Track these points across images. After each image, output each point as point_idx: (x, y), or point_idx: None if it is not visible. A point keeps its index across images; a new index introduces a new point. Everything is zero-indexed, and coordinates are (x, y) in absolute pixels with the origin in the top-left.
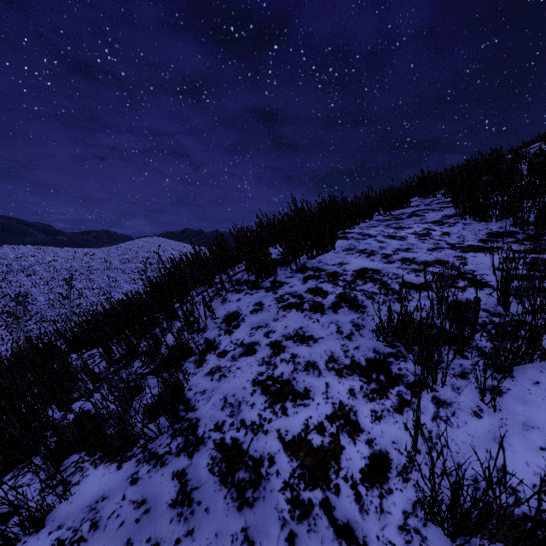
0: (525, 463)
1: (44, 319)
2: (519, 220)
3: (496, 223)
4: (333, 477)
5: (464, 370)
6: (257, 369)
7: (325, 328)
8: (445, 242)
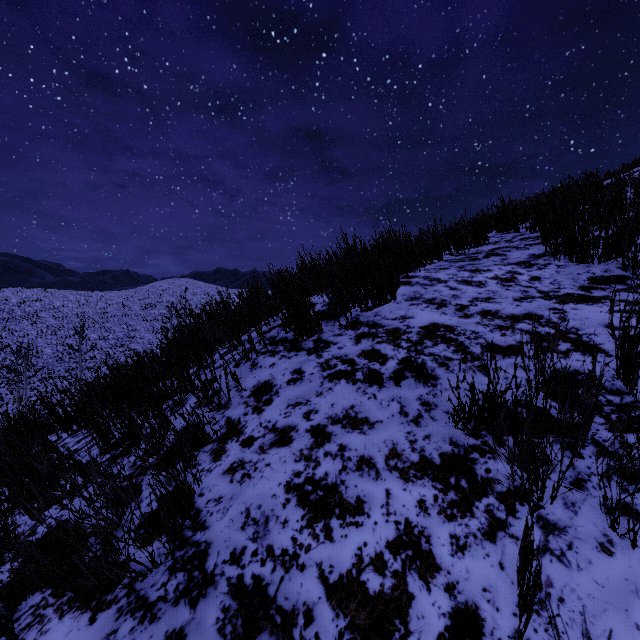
0: None
1: (52, 375)
2: (631, 262)
3: (599, 266)
4: None
5: (579, 476)
6: (292, 467)
7: (384, 407)
8: (536, 290)
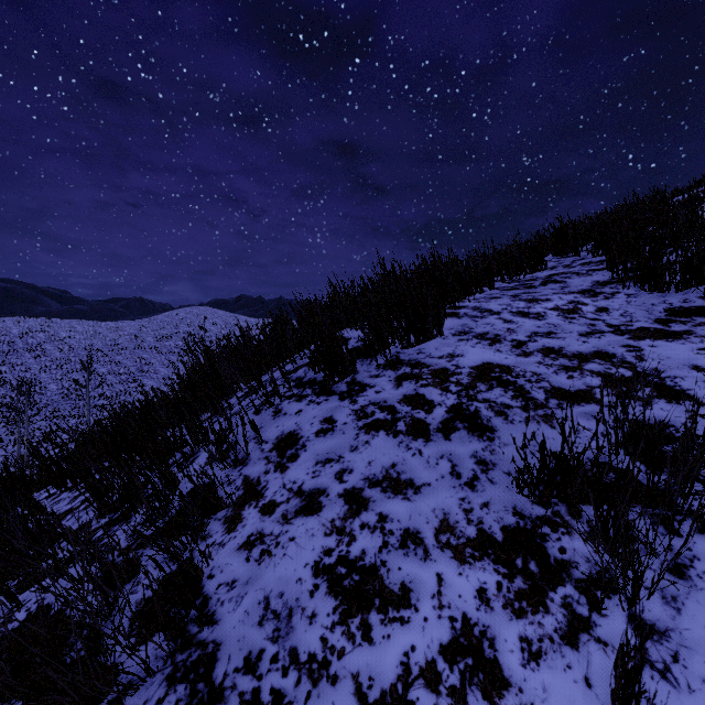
0: None
1: (56, 413)
2: None
3: (676, 295)
4: None
5: (678, 560)
6: (322, 543)
7: (432, 465)
8: (604, 323)
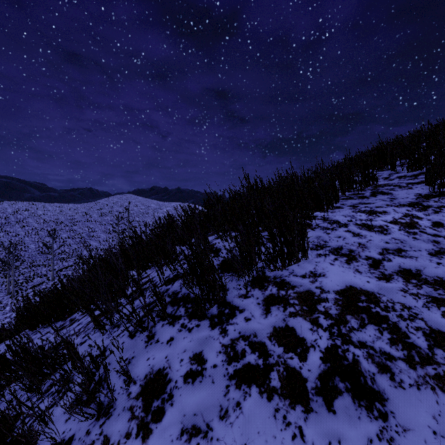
0: None
1: (34, 264)
2: None
3: None
4: None
5: None
6: None
7: None
8: None
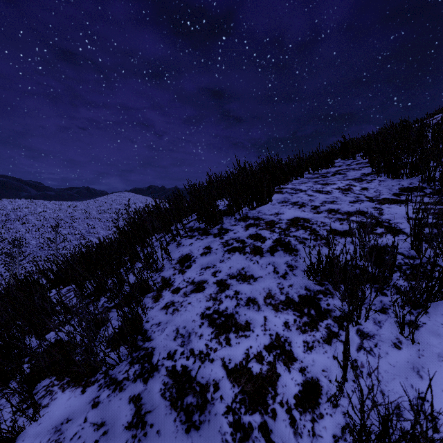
0: (442, 392)
1: (36, 259)
2: (427, 177)
3: (406, 180)
4: (271, 402)
5: (384, 306)
6: (205, 304)
7: (263, 268)
8: (364, 196)
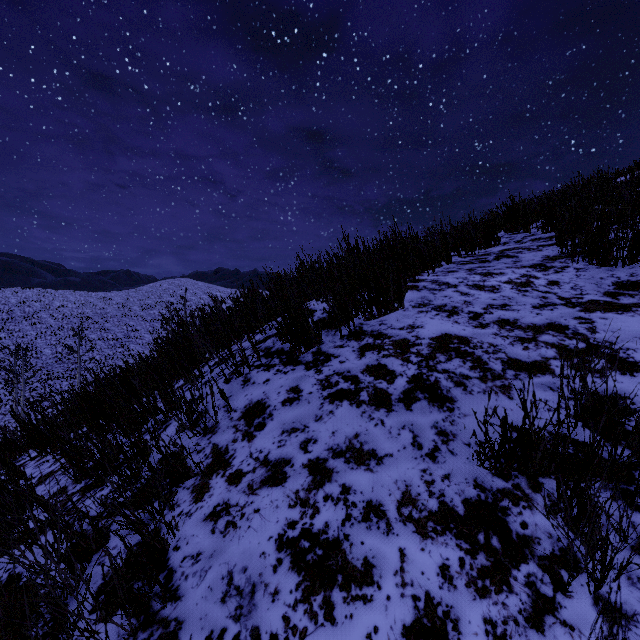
0: None
1: (51, 376)
2: None
3: (623, 269)
4: None
5: None
6: (286, 515)
7: (394, 436)
8: (556, 296)
